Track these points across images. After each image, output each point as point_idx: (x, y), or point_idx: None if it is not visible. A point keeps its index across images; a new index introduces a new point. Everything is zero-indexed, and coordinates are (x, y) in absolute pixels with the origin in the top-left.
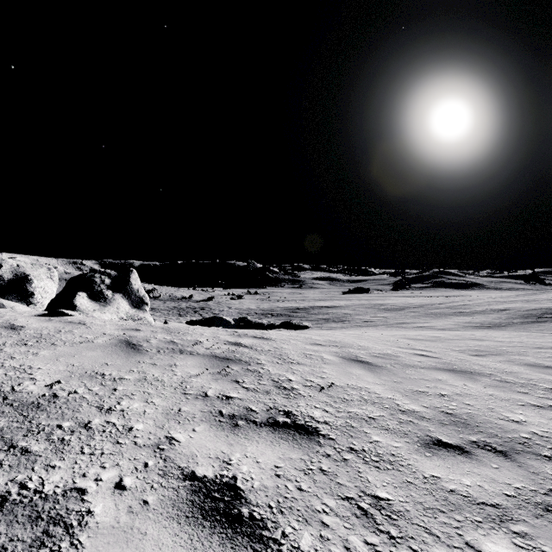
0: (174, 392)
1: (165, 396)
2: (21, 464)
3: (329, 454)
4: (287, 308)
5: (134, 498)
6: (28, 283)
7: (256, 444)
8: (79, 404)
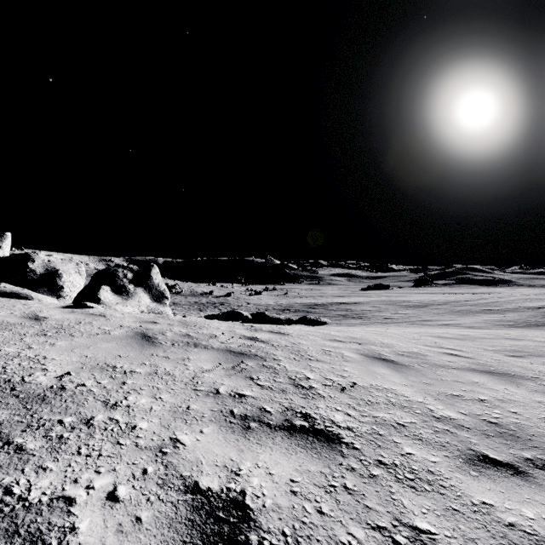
0: (184, 387)
1: (174, 392)
2: (11, 464)
3: (354, 467)
4: (305, 304)
5: (127, 513)
6: (58, 277)
7: (270, 451)
8: (85, 397)
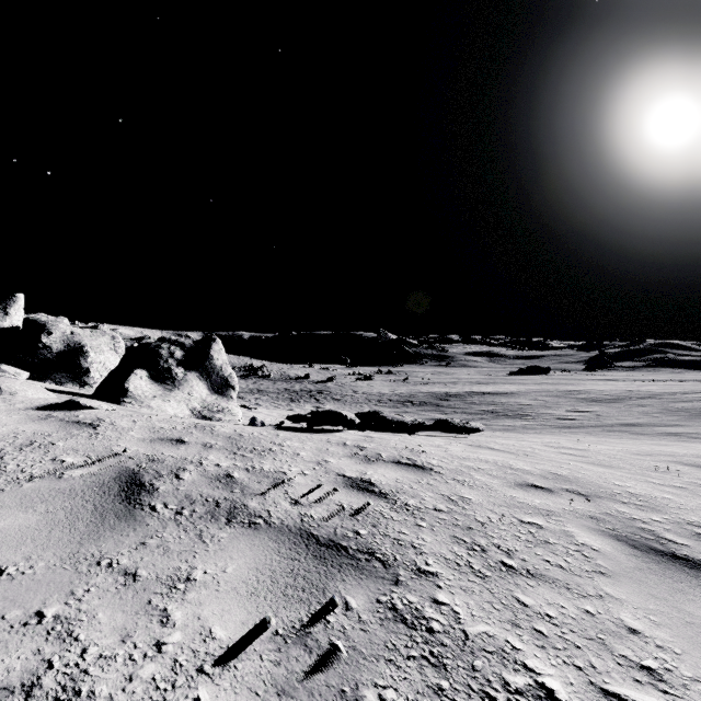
0: None
1: None
2: None
3: None
4: (433, 394)
5: None
6: (83, 356)
7: None
8: None
